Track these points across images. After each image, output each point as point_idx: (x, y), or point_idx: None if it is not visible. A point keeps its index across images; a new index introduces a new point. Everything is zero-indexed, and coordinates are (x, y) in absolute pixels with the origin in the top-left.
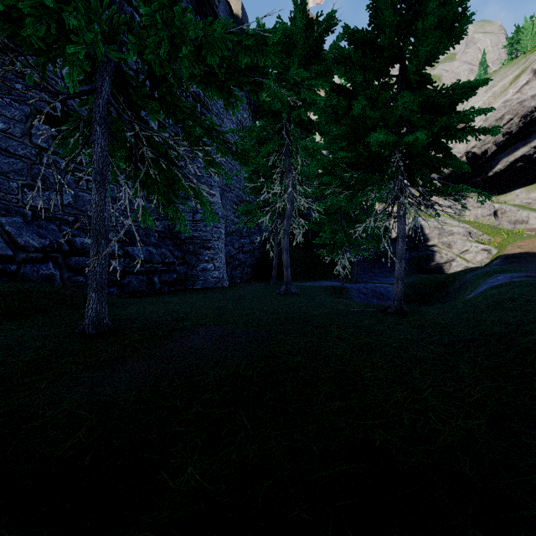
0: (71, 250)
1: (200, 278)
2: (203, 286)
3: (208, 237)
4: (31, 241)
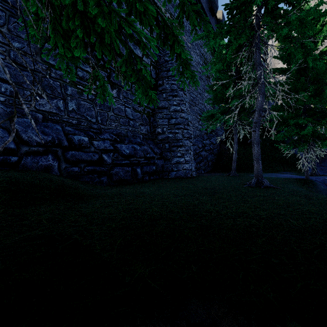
0: (70, 146)
1: (173, 169)
2: (175, 176)
3: (180, 137)
4: (34, 137)
